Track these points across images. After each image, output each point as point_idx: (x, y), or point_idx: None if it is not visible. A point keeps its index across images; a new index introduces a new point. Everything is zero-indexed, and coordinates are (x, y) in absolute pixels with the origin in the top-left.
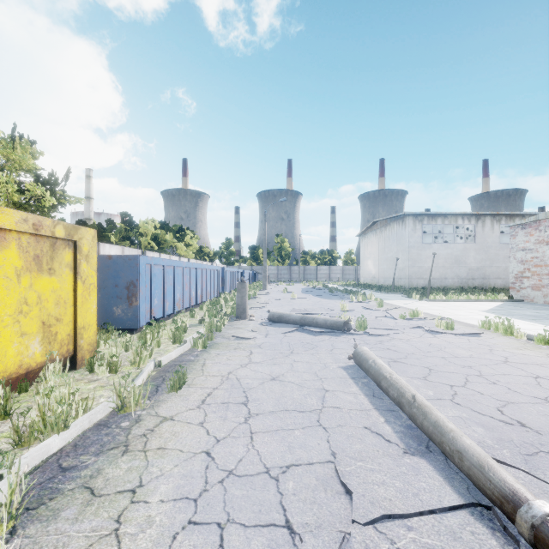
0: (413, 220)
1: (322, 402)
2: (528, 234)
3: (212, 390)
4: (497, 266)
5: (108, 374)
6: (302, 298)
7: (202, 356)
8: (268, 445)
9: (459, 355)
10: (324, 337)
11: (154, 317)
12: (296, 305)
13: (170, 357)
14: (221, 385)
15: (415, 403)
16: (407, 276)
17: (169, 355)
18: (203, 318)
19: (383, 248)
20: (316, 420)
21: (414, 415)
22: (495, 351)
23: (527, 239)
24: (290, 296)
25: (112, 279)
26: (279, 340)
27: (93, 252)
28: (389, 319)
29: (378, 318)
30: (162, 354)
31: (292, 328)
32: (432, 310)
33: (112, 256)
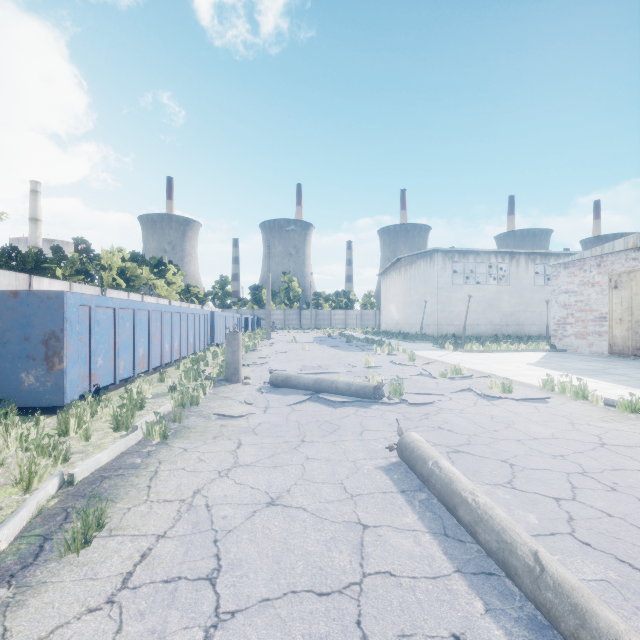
0: (442, 256)
1: (360, 561)
2: (572, 274)
3: (153, 543)
4: (531, 311)
5: None
6: (315, 351)
7: (157, 455)
8: None
9: (537, 435)
10: (348, 410)
11: (97, 386)
12: (307, 360)
13: (95, 463)
14: (174, 526)
15: (546, 577)
16: (436, 322)
17: (93, 460)
18: (175, 384)
19: (409, 289)
20: (355, 622)
21: (551, 608)
22: (578, 425)
23: (571, 280)
24: (299, 347)
25: (19, 328)
26: (283, 418)
27: None
28: (426, 378)
29: (413, 377)
30: (88, 455)
31: (302, 396)
32: (473, 364)
33: (19, 292)
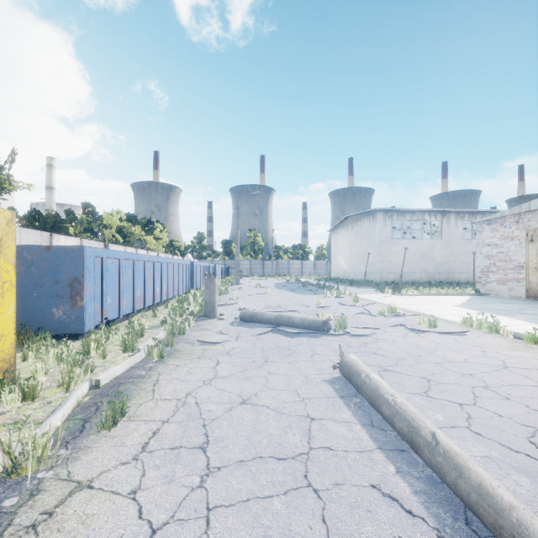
0: (383, 215)
1: (308, 440)
2: (494, 230)
3: (160, 425)
4: (460, 261)
5: (20, 403)
6: (275, 294)
7: (157, 369)
8: (232, 537)
9: (453, 359)
10: (302, 339)
11: (107, 319)
12: (269, 301)
13: (113, 373)
14: (174, 416)
15: (439, 448)
16: (378, 271)
17: (112, 371)
18: (166, 318)
19: (354, 243)
20: (303, 476)
21: (441, 467)
22: (488, 353)
23: (493, 235)
24: (263, 291)
25: (51, 274)
26: (251, 345)
27: (10, 240)
28: (367, 316)
29: (356, 315)
30: (106, 368)
31: (265, 328)
32: (407, 305)
33: (51, 246)
